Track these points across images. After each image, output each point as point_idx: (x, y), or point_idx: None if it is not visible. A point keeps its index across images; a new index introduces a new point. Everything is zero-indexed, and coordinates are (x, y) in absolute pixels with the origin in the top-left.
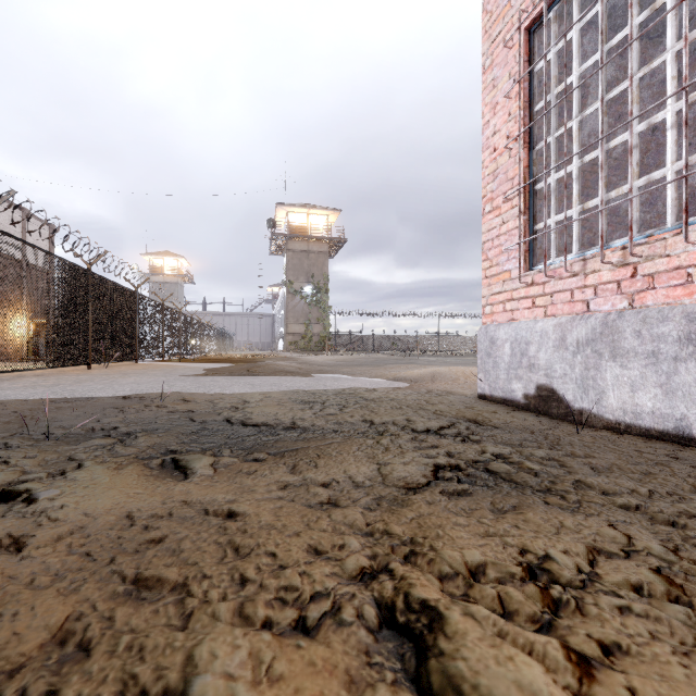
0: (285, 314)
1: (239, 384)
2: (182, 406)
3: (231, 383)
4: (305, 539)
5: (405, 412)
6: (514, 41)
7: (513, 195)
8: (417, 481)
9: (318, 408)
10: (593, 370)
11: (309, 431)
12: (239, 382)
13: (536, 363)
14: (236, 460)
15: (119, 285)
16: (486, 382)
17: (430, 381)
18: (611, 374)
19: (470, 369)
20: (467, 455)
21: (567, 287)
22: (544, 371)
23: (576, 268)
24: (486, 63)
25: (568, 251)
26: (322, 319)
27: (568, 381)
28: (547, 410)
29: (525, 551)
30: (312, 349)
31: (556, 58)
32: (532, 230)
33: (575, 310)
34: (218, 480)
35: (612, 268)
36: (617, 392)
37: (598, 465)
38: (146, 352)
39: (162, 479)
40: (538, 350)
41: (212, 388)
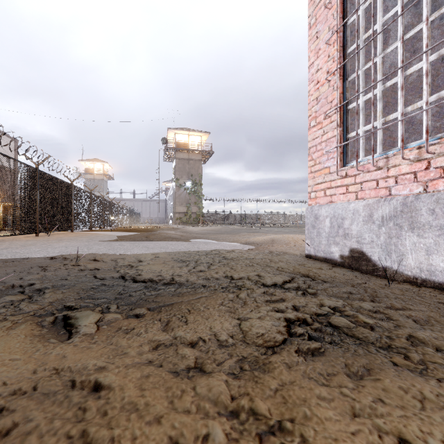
0: (173, 200)
1: (138, 247)
2: (91, 265)
3: (132, 246)
4: (165, 430)
5: (256, 269)
6: (333, 4)
7: (332, 113)
8: (273, 339)
9: (192, 266)
10: (395, 238)
11: (184, 286)
12: (139, 245)
13: (350, 233)
14: (119, 317)
15: (59, 179)
16: (312, 246)
17: (270, 244)
18: (410, 241)
19: (297, 236)
20: (310, 309)
21: (373, 178)
22: (356, 238)
23: (381, 163)
24: (311, 22)
25: (366, 155)
26: (198, 203)
27: (374, 246)
28: (358, 267)
29: (405, 443)
30: (191, 223)
31: (364, 13)
32: (345, 137)
33: (380, 194)
34: (96, 340)
35: (410, 162)
36: (414, 254)
37: (418, 318)
38: (79, 225)
39: (46, 339)
40: (351, 224)
41: (118, 250)
